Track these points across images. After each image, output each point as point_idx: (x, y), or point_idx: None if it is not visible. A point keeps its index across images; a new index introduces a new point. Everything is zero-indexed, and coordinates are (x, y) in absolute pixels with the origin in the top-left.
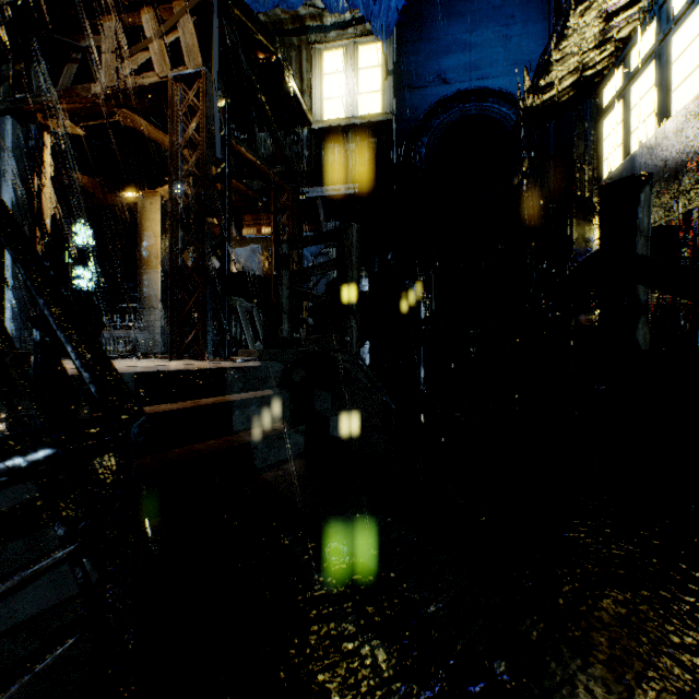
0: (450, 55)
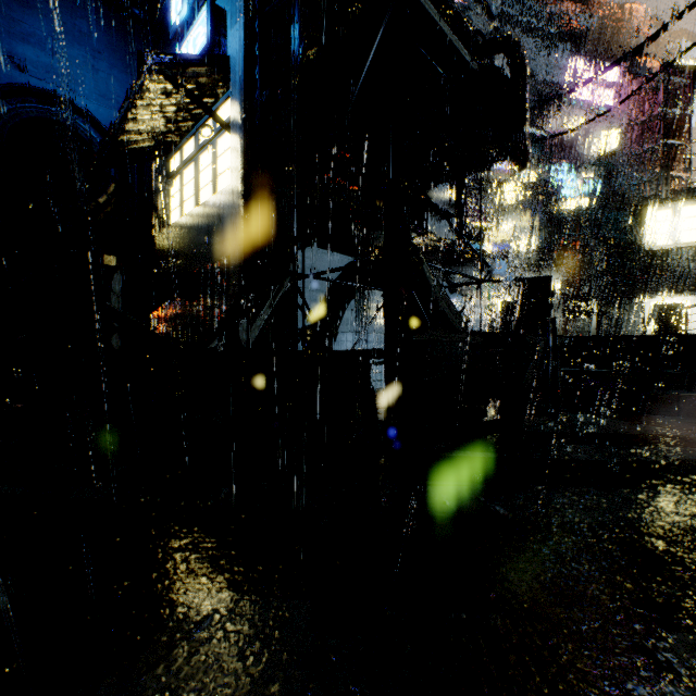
0: (28, 45)
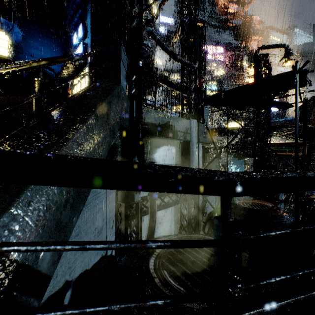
0: (34, 49)
